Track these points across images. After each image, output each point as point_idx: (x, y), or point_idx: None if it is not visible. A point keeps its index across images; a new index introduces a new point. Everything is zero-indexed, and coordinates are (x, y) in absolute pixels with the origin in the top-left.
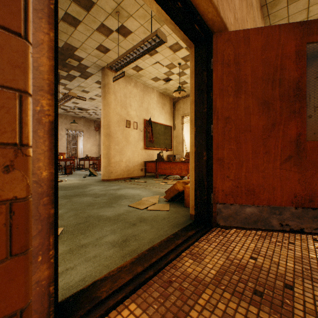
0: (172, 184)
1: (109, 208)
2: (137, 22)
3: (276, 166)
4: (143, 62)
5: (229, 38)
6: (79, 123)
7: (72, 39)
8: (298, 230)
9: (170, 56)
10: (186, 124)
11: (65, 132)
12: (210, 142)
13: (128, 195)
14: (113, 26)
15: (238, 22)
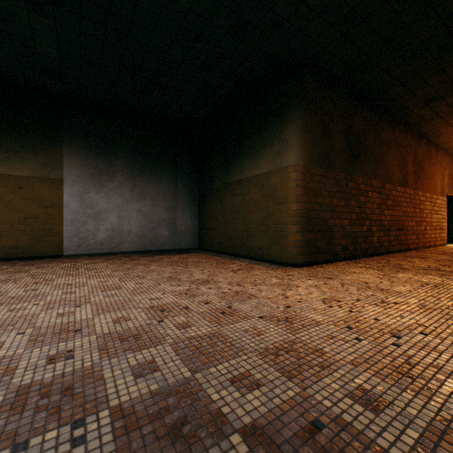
0: None
1: None
2: None
3: None
4: None
5: None
6: None
7: None
8: None
9: None
10: None
11: None
12: (452, 223)
13: None
14: None
15: None
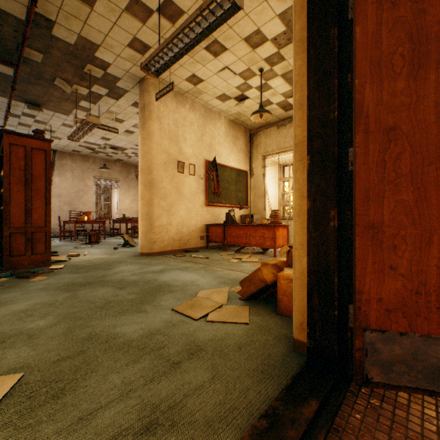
0: (249, 261)
1: (135, 315)
2: None
3: None
4: (204, 68)
5: None
6: (114, 169)
7: (89, 29)
8: None
9: (247, 57)
10: (269, 168)
11: (93, 182)
12: (347, 188)
13: (176, 283)
14: (152, 0)
15: None
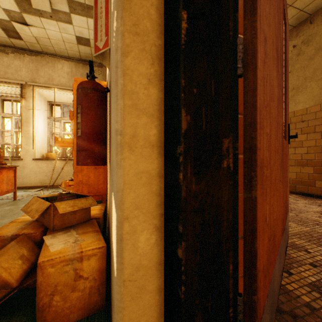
0: None
1: None
2: None
3: (279, 177)
4: None
5: None
6: None
7: None
8: (282, 270)
9: None
10: None
11: None
12: (236, 103)
13: None
14: None
15: None
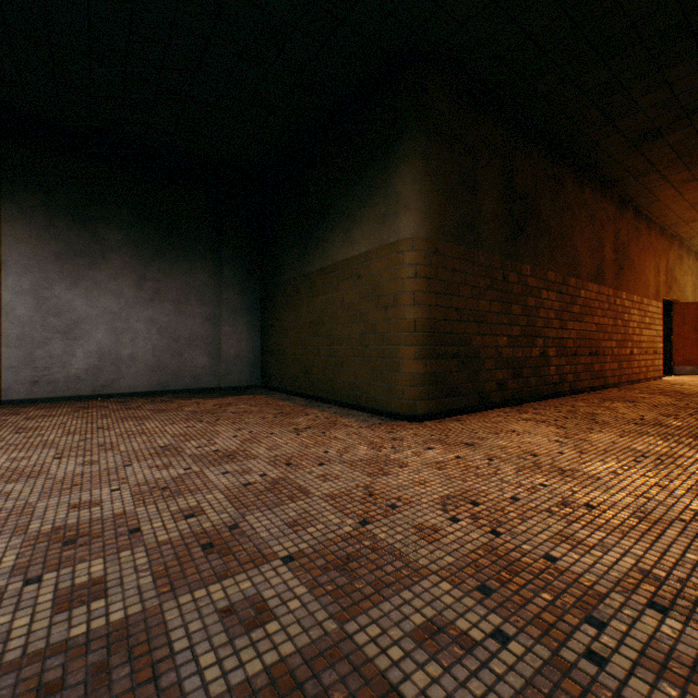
0: None
1: None
2: None
3: None
4: None
5: (679, 305)
6: None
7: None
8: None
9: None
10: None
11: None
12: (670, 343)
13: None
14: None
15: (682, 290)
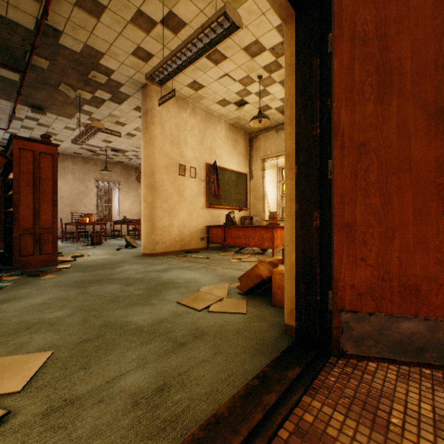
0: (248, 261)
1: (143, 307)
2: (194, 5)
3: None
4: (205, 75)
5: None
6: (114, 171)
7: (95, 38)
8: None
9: (246, 65)
10: (268, 171)
11: (94, 184)
12: (327, 193)
13: (179, 280)
14: (156, 13)
15: None
